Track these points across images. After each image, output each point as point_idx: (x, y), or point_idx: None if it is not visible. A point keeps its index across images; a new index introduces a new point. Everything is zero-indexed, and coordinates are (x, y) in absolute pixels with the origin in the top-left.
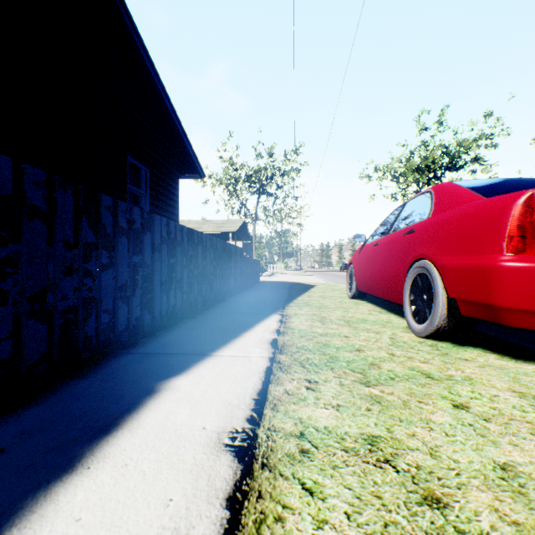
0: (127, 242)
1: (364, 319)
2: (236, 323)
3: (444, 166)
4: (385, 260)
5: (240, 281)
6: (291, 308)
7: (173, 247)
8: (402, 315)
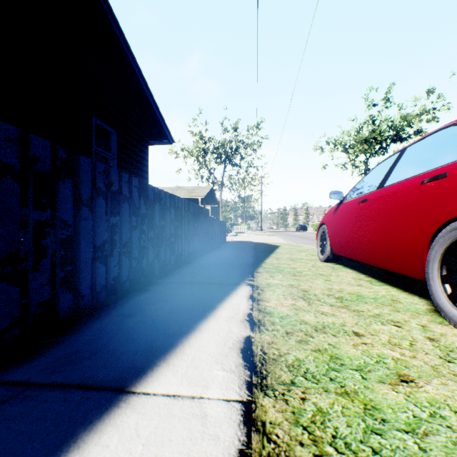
0: (18, 189)
1: (358, 295)
2: (194, 300)
3: (389, 139)
4: (384, 219)
5: (206, 242)
6: (261, 274)
7: (115, 202)
8: (402, 287)
